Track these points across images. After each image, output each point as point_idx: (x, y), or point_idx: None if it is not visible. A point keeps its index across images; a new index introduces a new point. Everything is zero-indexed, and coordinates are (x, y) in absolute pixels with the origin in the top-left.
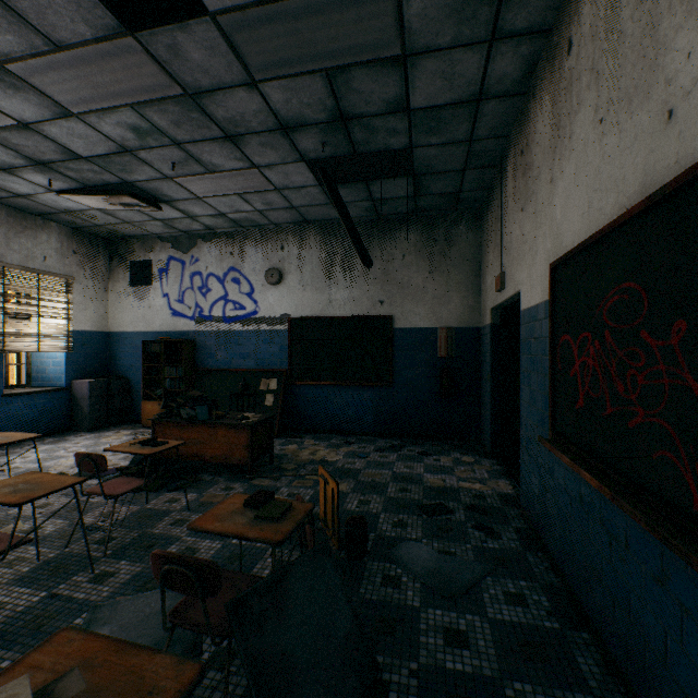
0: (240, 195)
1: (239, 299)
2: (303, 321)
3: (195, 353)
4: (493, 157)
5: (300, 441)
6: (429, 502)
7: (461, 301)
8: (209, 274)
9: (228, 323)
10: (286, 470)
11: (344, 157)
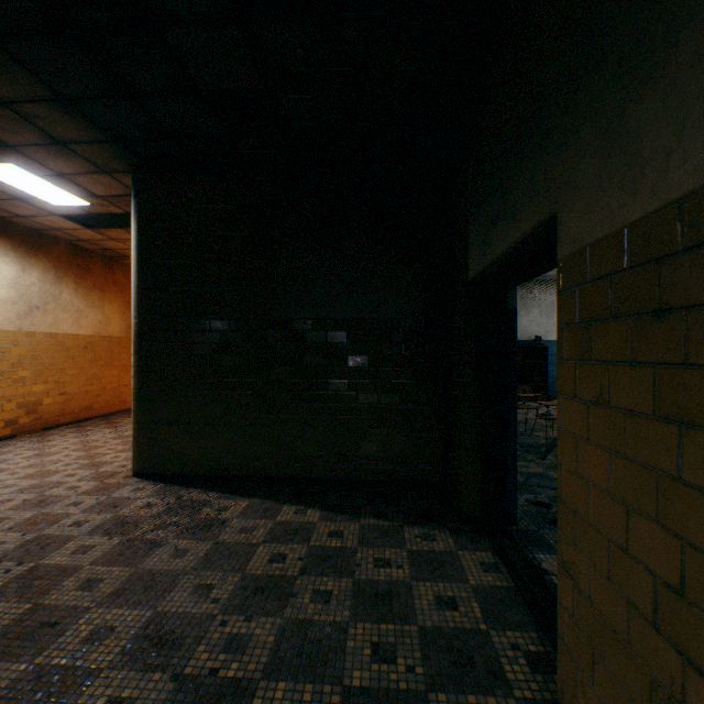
0: None
1: None
2: None
3: None
4: None
5: None
6: None
7: None
8: None
9: None
10: None
11: None
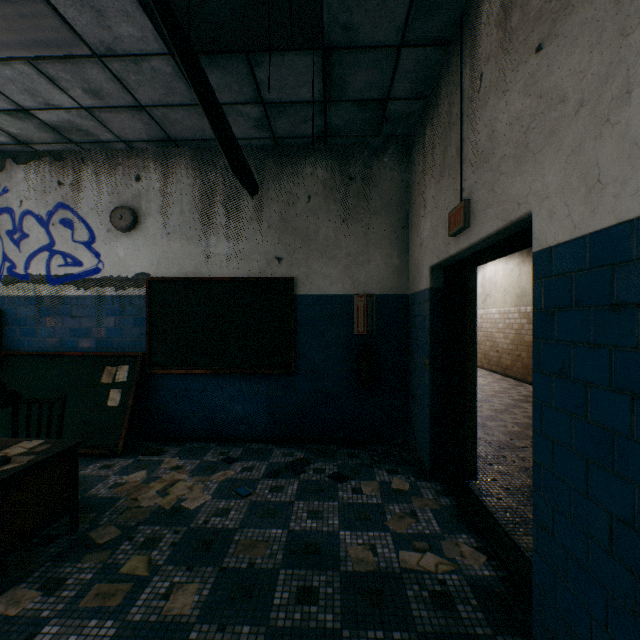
0: (34, 64)
1: (72, 250)
2: (169, 283)
3: (2, 330)
4: (448, 18)
5: (156, 460)
6: (354, 638)
7: (385, 260)
8: (25, 212)
9: (55, 285)
10: (92, 549)
11: (212, 14)
